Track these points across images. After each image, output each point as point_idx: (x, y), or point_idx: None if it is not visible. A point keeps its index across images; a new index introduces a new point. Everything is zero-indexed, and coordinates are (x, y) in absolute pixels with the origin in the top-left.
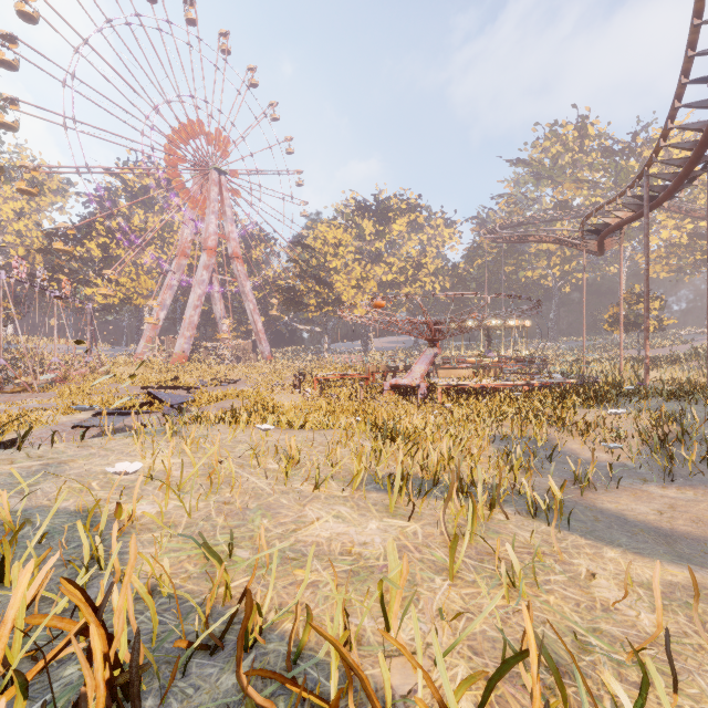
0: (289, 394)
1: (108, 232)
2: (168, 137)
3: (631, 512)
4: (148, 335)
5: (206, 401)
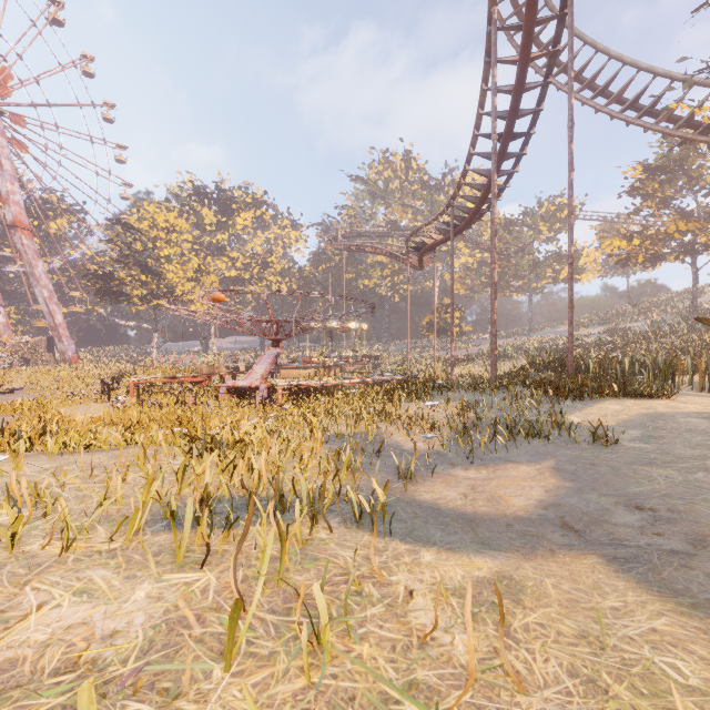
0: (92, 404)
1: None
2: None
3: (443, 500)
4: None
5: None
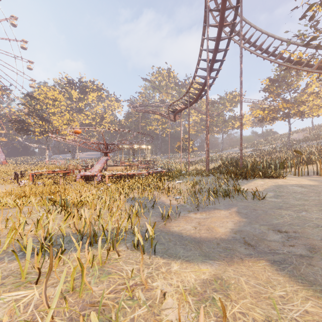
0: (8, 184)
1: None
2: None
3: (184, 230)
4: None
5: None
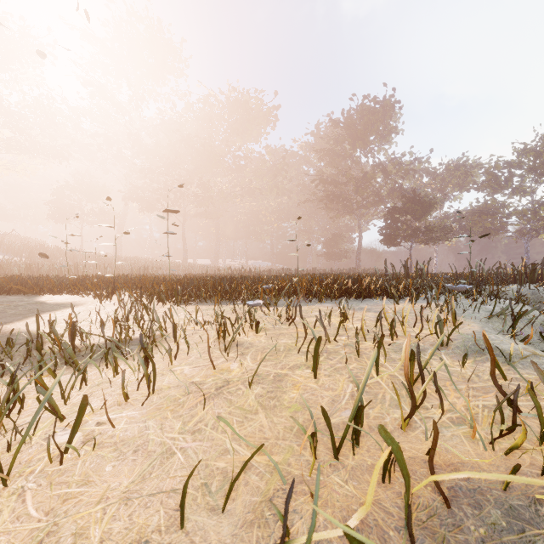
0: None
1: None
2: None
3: None
4: None
5: None
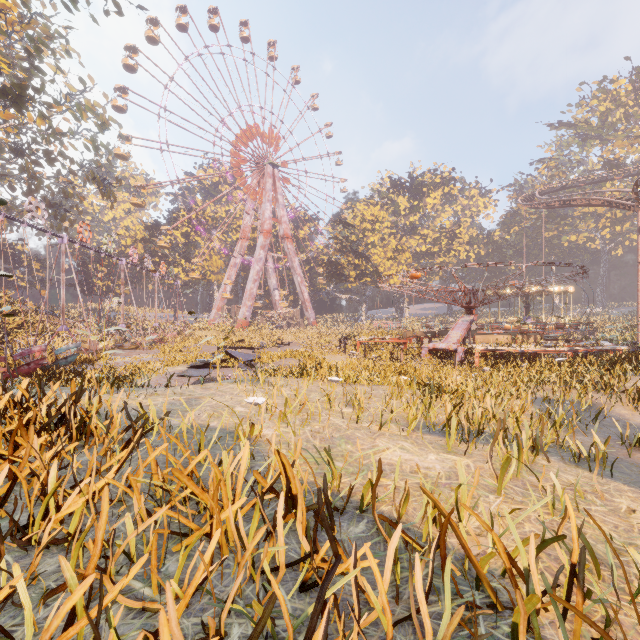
0: (336, 355)
1: (189, 223)
2: (233, 142)
3: None
4: (218, 305)
5: (269, 359)
